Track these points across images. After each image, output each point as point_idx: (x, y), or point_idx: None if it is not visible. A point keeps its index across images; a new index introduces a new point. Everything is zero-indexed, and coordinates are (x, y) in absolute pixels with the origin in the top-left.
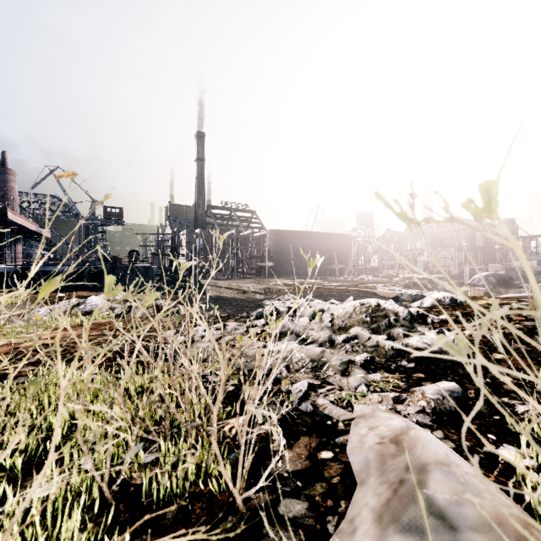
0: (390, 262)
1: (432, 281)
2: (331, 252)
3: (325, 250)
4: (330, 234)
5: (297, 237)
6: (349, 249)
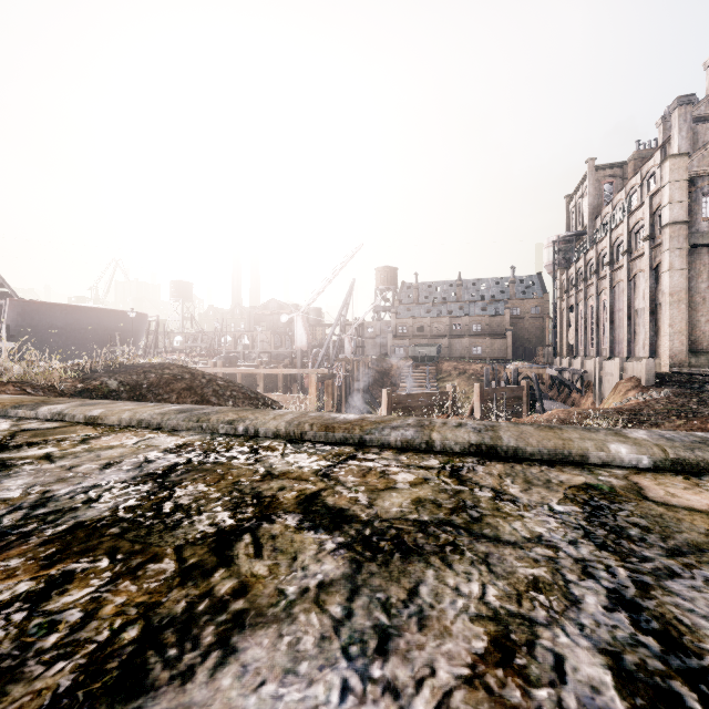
0: (192, 345)
1: (187, 362)
2: (113, 332)
3: (104, 329)
4: (111, 311)
5: (58, 312)
6: (138, 329)
